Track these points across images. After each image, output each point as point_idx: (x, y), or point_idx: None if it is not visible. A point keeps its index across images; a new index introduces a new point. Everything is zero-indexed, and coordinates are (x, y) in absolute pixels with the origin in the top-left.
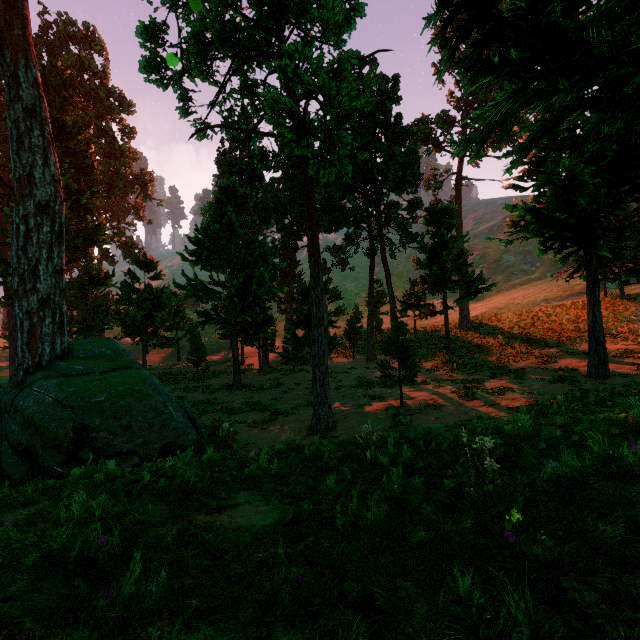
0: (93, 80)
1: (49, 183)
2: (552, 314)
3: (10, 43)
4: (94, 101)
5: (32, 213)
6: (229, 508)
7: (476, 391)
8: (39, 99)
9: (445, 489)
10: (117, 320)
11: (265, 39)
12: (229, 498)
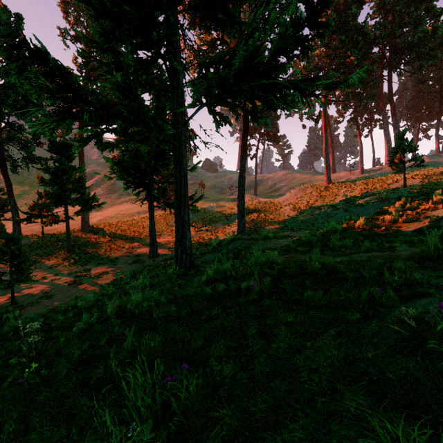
0: None
1: None
2: (140, 221)
3: None
4: None
5: None
6: None
7: (83, 278)
8: None
9: (11, 365)
10: None
11: None
12: None
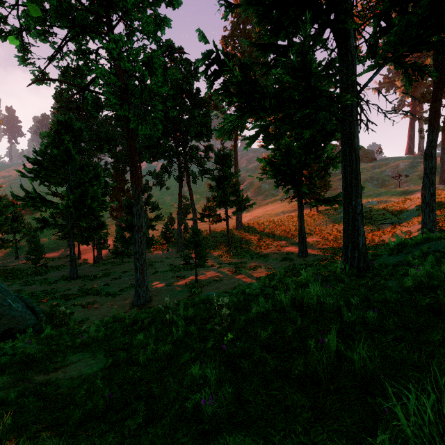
0: None
1: None
2: (285, 221)
3: None
4: None
5: None
6: (64, 367)
7: (241, 269)
8: None
9: (207, 330)
10: None
11: (97, 20)
12: (64, 360)
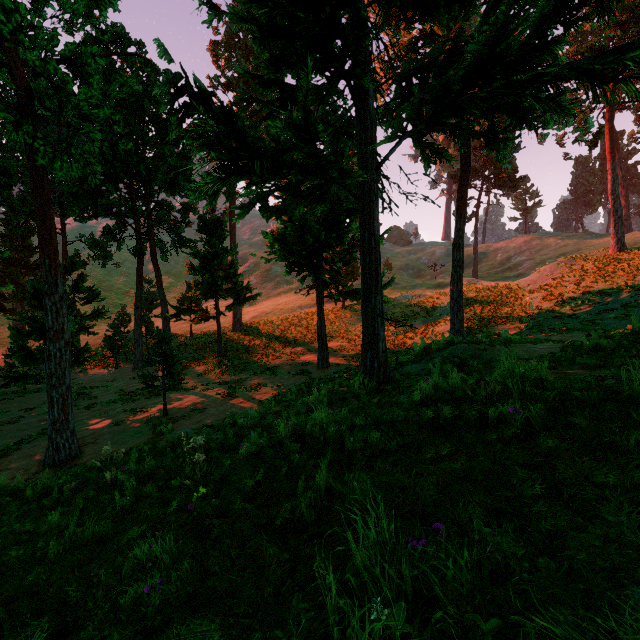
0: None
1: None
2: (303, 319)
3: None
4: None
5: None
6: None
7: (238, 390)
8: None
9: (173, 486)
10: None
11: None
12: None
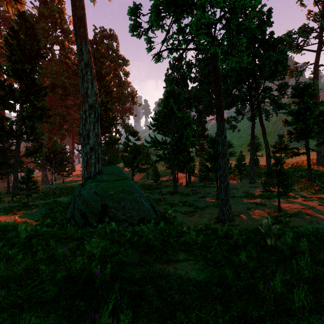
0: (113, 53)
1: (93, 95)
2: None
3: (79, 36)
4: (113, 63)
5: (87, 109)
6: (173, 262)
7: None
8: (90, 58)
9: None
10: (121, 159)
11: (190, 0)
12: (173, 255)
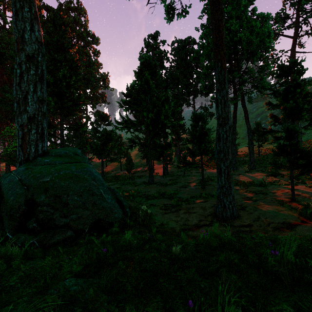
0: (80, 29)
1: (34, 42)
2: None
3: None
4: (81, 39)
5: (23, 61)
6: None
7: None
8: None
9: None
10: (89, 146)
11: None
12: None
